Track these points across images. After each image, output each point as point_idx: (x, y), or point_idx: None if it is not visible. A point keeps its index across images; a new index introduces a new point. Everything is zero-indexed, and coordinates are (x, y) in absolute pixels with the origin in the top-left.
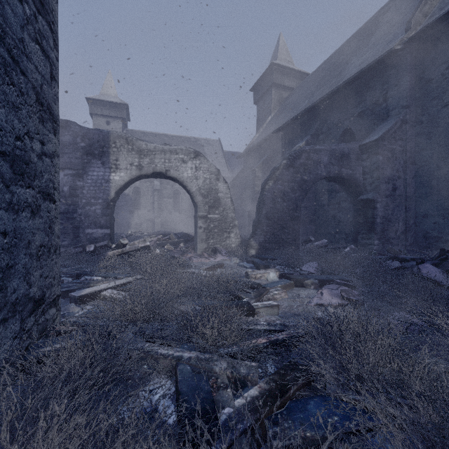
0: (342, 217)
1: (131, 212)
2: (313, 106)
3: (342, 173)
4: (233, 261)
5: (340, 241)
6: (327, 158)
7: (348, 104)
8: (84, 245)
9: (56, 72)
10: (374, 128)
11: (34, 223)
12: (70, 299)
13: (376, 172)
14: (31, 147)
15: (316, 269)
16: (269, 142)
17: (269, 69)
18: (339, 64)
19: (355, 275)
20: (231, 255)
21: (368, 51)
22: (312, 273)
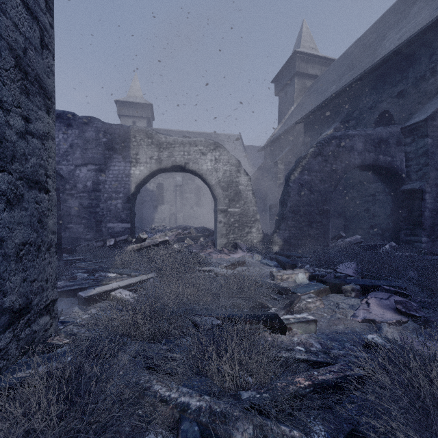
0: (377, 211)
1: (155, 207)
2: (342, 90)
3: (380, 161)
4: (255, 258)
5: (375, 237)
6: (361, 145)
7: (385, 84)
8: (105, 239)
9: (50, 41)
10: (419, 107)
11: (12, 216)
12: (78, 299)
13: (424, 157)
14: (7, 122)
15: (354, 271)
16: (292, 132)
17: (291, 58)
18: (373, 42)
19: (407, 280)
20: (252, 251)
21: (410, 22)
22: (350, 276)
